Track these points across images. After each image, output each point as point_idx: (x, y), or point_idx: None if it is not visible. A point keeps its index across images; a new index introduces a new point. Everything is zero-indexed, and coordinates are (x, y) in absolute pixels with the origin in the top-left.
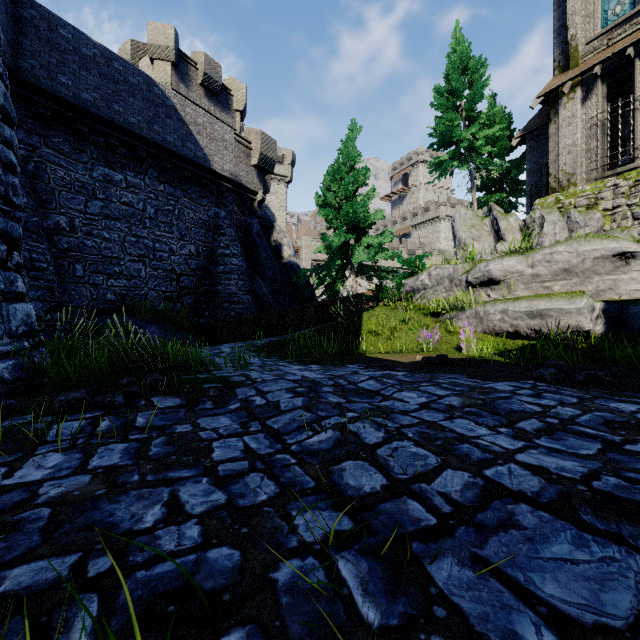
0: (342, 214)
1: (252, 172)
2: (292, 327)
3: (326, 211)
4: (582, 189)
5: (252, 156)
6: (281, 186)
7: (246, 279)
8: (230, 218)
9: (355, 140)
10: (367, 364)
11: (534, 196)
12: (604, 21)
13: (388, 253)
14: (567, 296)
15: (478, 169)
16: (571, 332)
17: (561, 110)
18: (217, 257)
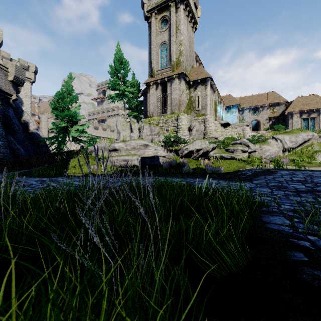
0: (63, 114)
1: (9, 84)
2: (35, 165)
3: (55, 112)
4: (155, 118)
5: (9, 75)
6: (27, 83)
7: (5, 140)
8: None
9: (71, 81)
10: (66, 177)
11: (146, 116)
12: (161, 66)
13: (85, 134)
14: (132, 155)
15: (127, 102)
16: (133, 165)
17: (150, 90)
18: None
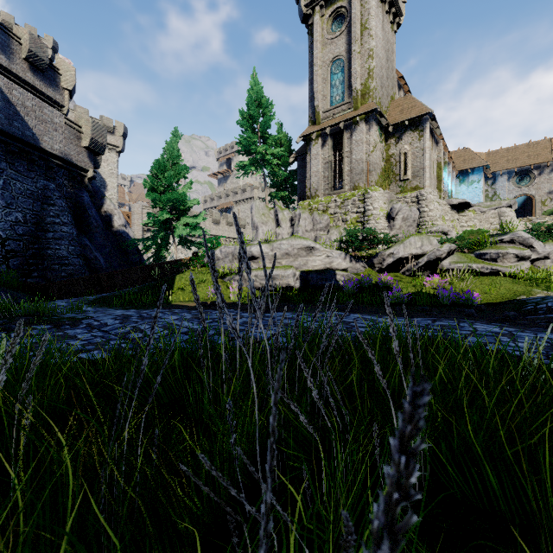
0: (165, 199)
1: (83, 152)
2: (121, 285)
3: (152, 195)
4: (321, 200)
5: (83, 139)
6: (112, 154)
7: (77, 245)
8: (60, 190)
9: (176, 142)
10: (168, 308)
11: (302, 197)
12: (331, 102)
13: (200, 231)
14: (284, 268)
15: (270, 173)
16: (286, 287)
17: (312, 149)
18: (46, 224)
